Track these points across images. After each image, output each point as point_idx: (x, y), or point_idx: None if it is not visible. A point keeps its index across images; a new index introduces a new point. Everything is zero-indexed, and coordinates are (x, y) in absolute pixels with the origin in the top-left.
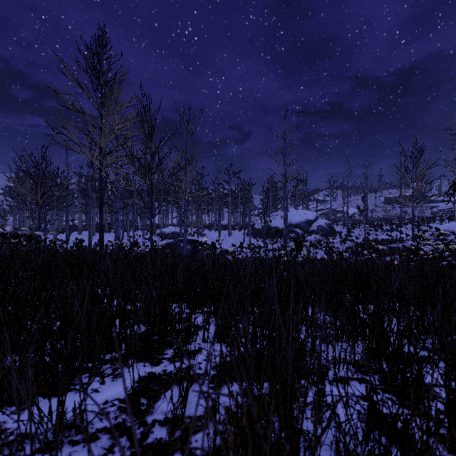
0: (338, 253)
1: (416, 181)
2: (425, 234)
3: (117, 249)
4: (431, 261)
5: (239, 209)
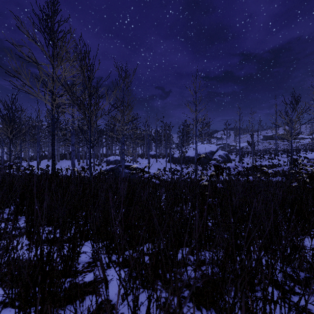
0: (234, 175)
1: (294, 122)
2: (304, 161)
3: (51, 175)
4: (313, 182)
5: (162, 143)
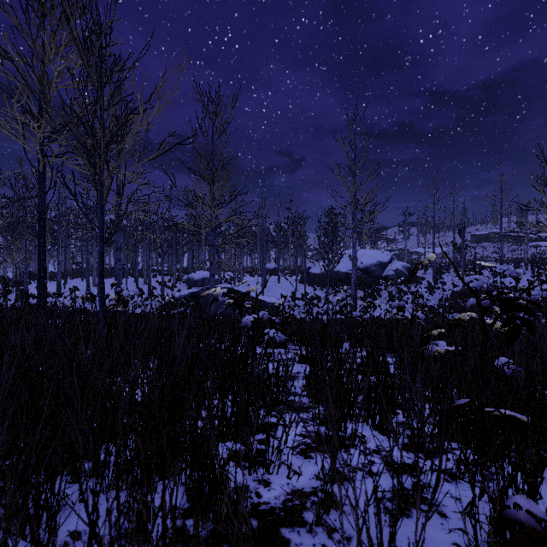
0: (431, 307)
1: None
2: None
3: None
4: None
5: (289, 248)
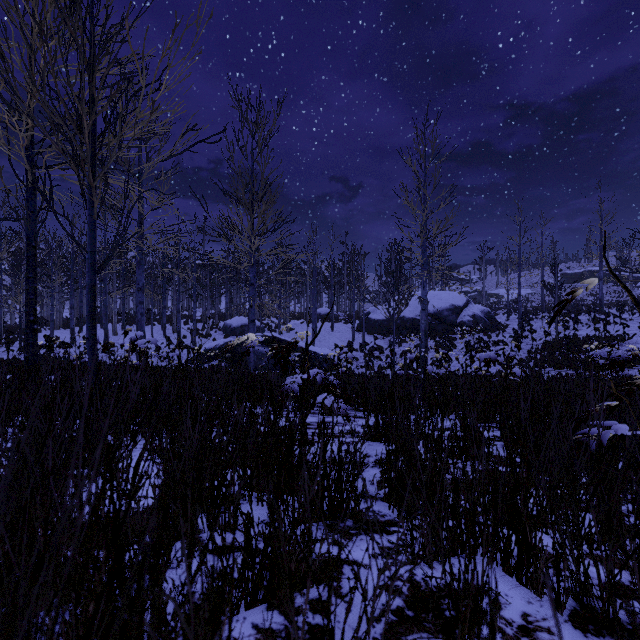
0: (519, 360)
1: None
2: None
3: None
4: None
5: (344, 290)
